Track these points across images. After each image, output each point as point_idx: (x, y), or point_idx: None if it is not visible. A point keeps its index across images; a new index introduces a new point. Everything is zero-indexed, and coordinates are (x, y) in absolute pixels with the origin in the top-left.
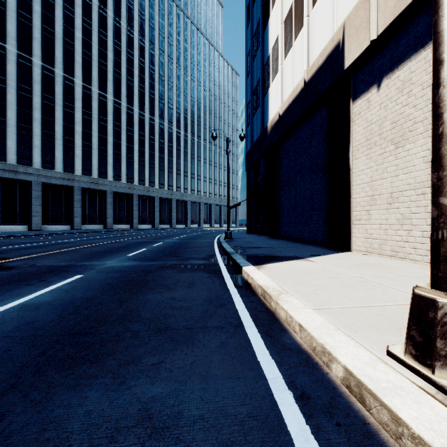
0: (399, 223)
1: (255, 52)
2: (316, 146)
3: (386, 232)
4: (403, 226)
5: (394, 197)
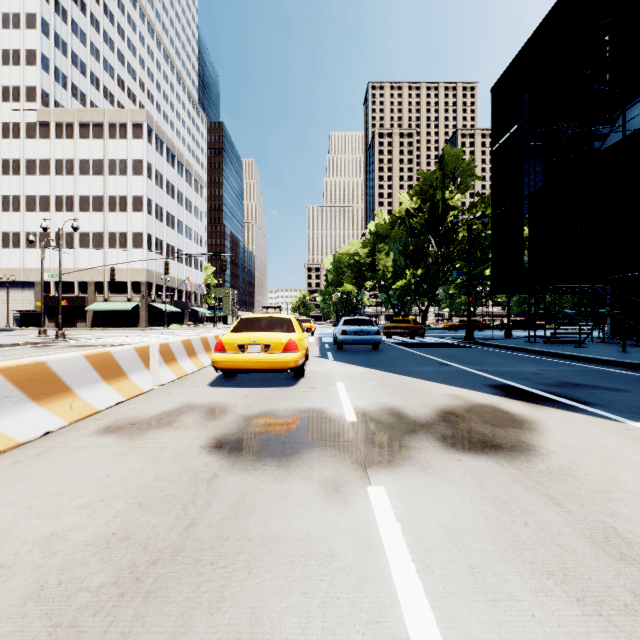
0: (5, 320)
1: None
2: None
3: (2, 322)
4: (6, 321)
5: (4, 315)
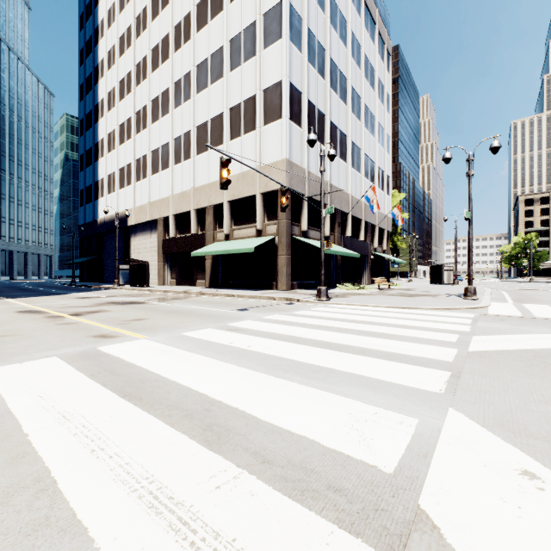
0: None
1: (88, 163)
2: (121, 244)
3: None
4: None
5: None
